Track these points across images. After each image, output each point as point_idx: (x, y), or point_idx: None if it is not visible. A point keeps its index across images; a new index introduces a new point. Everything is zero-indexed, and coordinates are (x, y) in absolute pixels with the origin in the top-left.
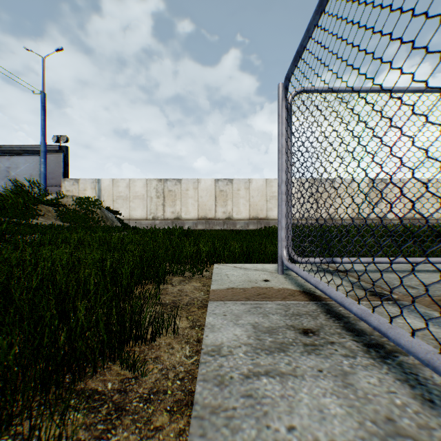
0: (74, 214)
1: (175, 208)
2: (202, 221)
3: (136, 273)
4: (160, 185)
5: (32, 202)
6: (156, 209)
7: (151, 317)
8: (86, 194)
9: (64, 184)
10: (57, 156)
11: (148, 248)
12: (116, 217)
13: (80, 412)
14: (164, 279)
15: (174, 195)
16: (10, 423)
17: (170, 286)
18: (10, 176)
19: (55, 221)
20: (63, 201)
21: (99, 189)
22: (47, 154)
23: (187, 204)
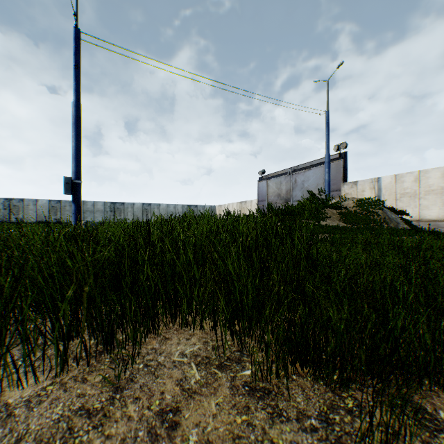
0: (353, 216)
1: None
2: None
3: None
4: None
5: (320, 207)
6: None
7: None
8: (363, 195)
9: (342, 188)
10: (336, 164)
11: None
12: (399, 218)
13: (408, 418)
14: None
15: None
16: (346, 384)
17: None
18: (303, 188)
19: (338, 222)
20: (343, 204)
21: (378, 189)
22: (329, 163)
23: None
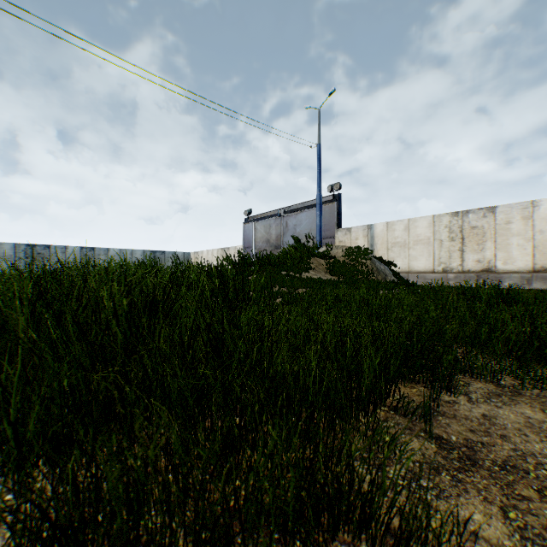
0: (341, 267)
1: (482, 254)
2: (541, 275)
3: (394, 364)
4: (455, 220)
5: (305, 256)
6: (447, 256)
7: (395, 494)
8: (357, 244)
9: (336, 235)
10: (330, 207)
11: (426, 317)
12: (389, 269)
13: None
14: (447, 386)
15: (481, 233)
16: None
17: (463, 401)
18: (296, 233)
19: (324, 274)
20: (333, 253)
21: (371, 237)
22: (321, 205)
23: (507, 246)
